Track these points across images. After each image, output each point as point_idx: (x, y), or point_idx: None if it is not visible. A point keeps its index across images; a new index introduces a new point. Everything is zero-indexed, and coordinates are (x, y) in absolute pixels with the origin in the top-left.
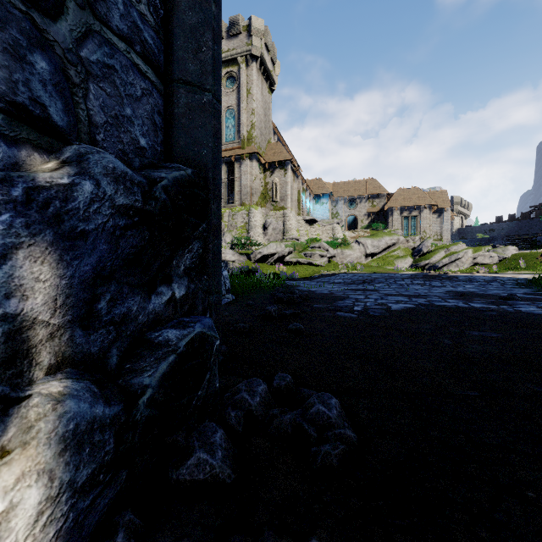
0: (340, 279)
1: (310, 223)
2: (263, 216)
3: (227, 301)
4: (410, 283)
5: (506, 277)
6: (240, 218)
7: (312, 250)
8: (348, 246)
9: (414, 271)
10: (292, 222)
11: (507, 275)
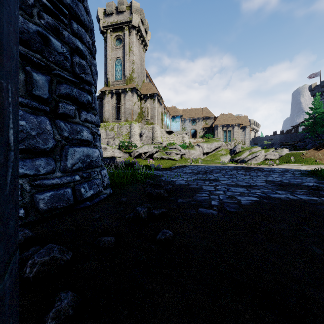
0: (190, 170)
1: (169, 133)
2: (140, 128)
3: (104, 196)
4: (236, 173)
5: (292, 169)
6: (125, 129)
7: (171, 150)
8: (192, 147)
9: (231, 163)
10: (158, 132)
11: (293, 167)
